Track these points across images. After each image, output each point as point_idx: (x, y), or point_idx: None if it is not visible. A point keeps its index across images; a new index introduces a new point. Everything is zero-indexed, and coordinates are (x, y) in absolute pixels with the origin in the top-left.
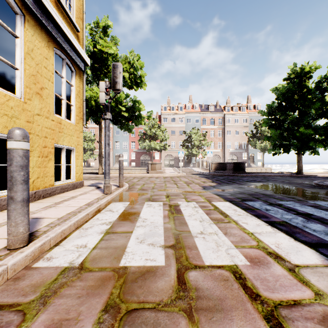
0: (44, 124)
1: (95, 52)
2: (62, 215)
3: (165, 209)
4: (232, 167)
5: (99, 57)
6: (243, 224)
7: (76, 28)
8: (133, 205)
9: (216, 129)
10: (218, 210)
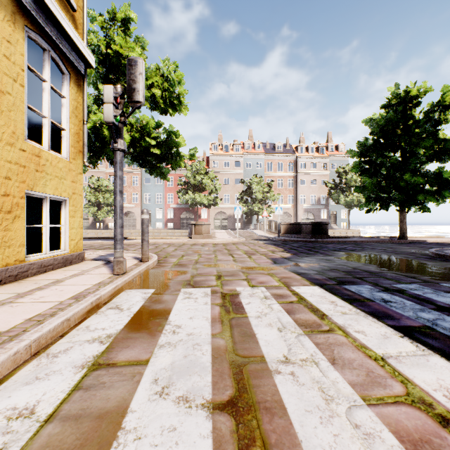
0: (5, 156)
1: (108, 54)
2: (14, 324)
3: (215, 304)
4: (310, 230)
5: (115, 63)
6: (357, 334)
7: (70, 4)
8: (160, 295)
9: (285, 177)
10: (305, 303)
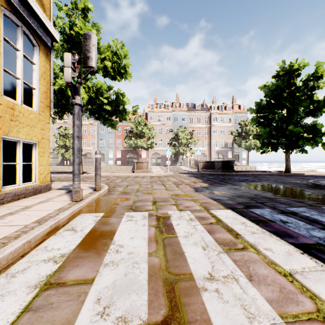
0: None
1: (71, 34)
2: None
3: (151, 225)
4: (221, 166)
5: (77, 41)
6: (266, 251)
7: None
8: (108, 218)
9: (202, 128)
10: (222, 224)
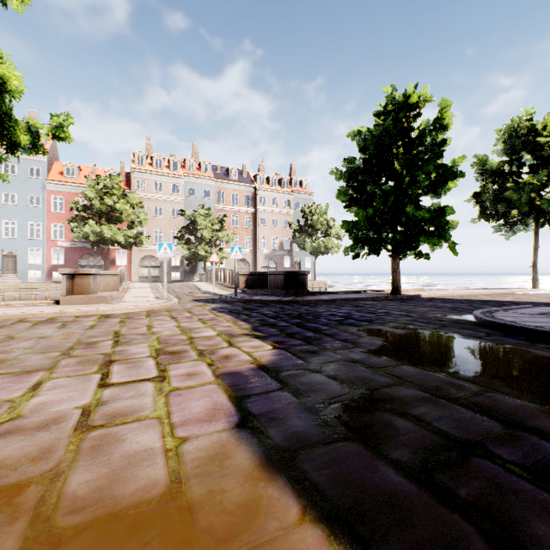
0: None
1: None
2: None
3: None
4: (283, 283)
5: None
6: None
7: None
8: None
9: (241, 213)
10: None
